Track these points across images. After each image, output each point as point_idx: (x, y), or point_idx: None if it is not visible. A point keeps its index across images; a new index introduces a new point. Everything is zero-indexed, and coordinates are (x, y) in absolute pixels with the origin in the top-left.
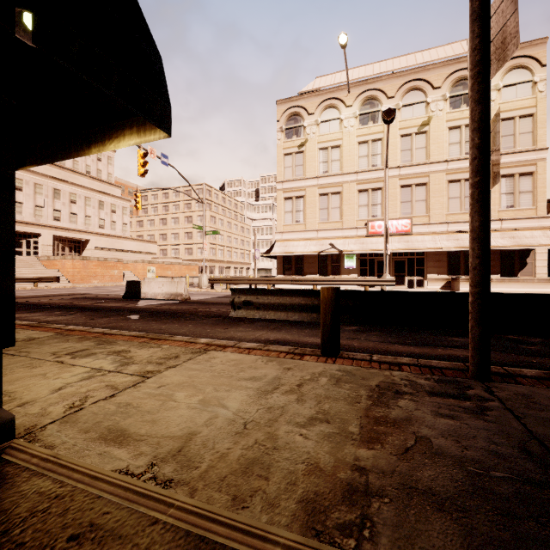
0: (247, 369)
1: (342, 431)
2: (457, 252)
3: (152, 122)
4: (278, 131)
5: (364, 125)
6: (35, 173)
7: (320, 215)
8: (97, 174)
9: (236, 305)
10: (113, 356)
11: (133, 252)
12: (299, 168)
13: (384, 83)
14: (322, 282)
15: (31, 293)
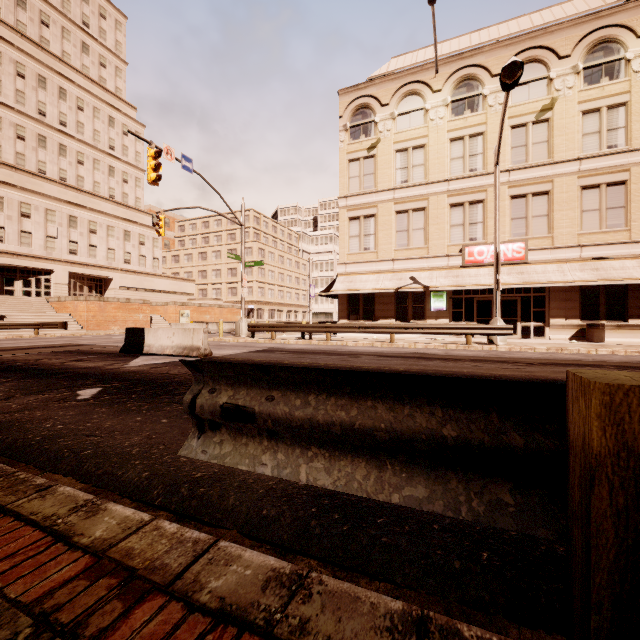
0: None
1: None
2: (595, 287)
3: None
4: (341, 130)
5: (459, 115)
6: (46, 196)
7: (396, 239)
8: (123, 199)
9: (204, 417)
10: None
11: (166, 292)
12: (369, 178)
13: (487, 56)
14: (403, 329)
15: (15, 343)
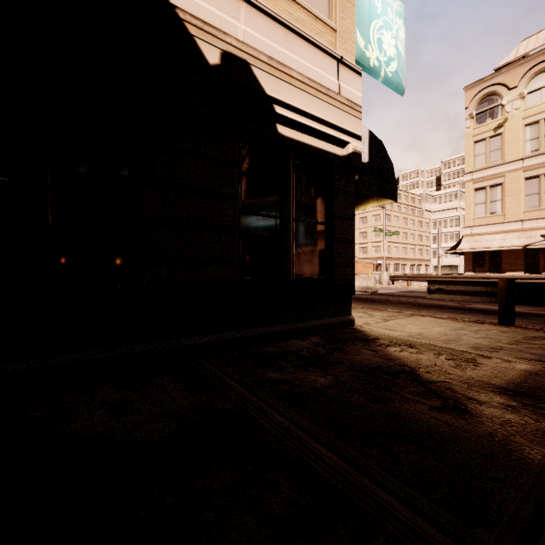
0: (442, 323)
1: (497, 341)
2: None
3: (389, 199)
4: (467, 118)
5: None
6: None
7: (526, 202)
8: None
9: (431, 291)
10: (361, 313)
11: None
12: (495, 153)
13: None
14: (526, 280)
15: None
